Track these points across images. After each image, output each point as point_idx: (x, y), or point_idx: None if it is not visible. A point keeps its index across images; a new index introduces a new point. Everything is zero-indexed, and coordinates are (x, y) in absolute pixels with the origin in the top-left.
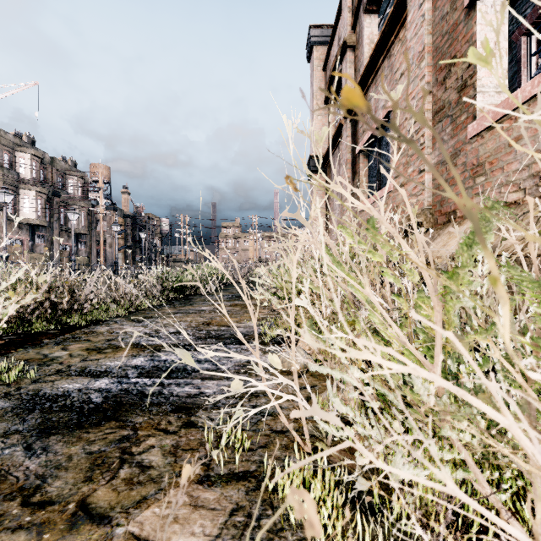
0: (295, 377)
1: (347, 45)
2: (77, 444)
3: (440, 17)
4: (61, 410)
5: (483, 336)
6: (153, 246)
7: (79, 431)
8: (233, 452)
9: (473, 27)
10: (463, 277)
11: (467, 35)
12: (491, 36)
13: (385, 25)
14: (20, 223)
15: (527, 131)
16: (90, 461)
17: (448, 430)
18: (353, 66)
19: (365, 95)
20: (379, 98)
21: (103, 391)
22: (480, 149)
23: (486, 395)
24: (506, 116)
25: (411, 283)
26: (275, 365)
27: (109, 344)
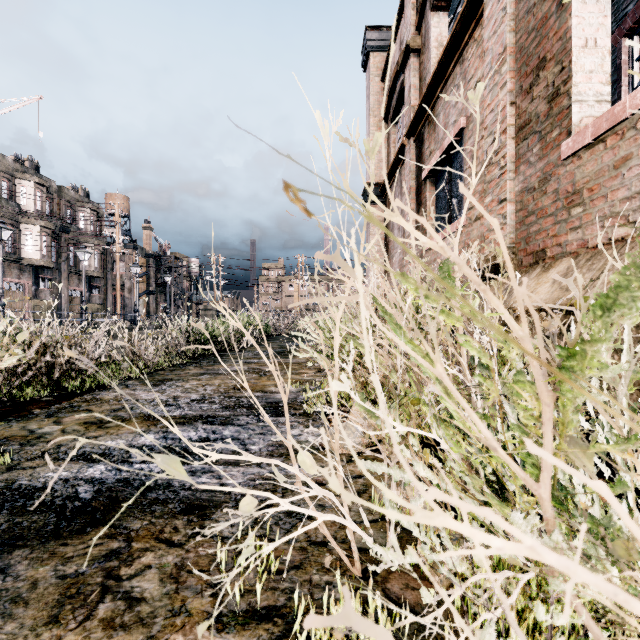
0: (339, 475)
1: (410, 49)
2: (48, 562)
3: (526, 10)
4: (36, 510)
5: (620, 448)
6: (180, 291)
7: (55, 542)
8: (256, 576)
9: (568, 20)
10: (593, 357)
11: (560, 31)
12: (590, 32)
13: (457, 23)
14: (21, 264)
15: (638, 149)
16: (60, 591)
17: (561, 582)
18: (418, 75)
19: (432, 109)
20: (450, 112)
21: (96, 483)
22: (577, 172)
23: (629, 544)
24: (611, 130)
25: (494, 346)
26: (308, 469)
27: (114, 416)
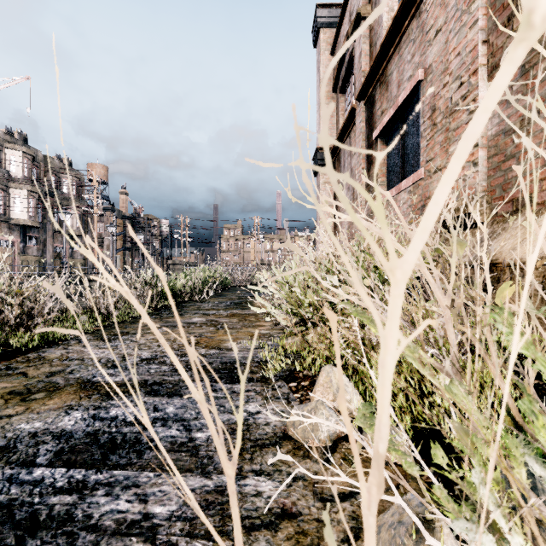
0: None
1: (361, 16)
2: None
3: None
4: None
5: None
6: (152, 248)
7: None
8: None
9: None
10: None
11: None
12: None
13: None
14: (11, 224)
15: None
16: None
17: None
18: (368, 41)
19: (385, 69)
20: (405, 68)
21: None
22: None
23: None
24: None
25: None
26: None
27: (47, 382)
